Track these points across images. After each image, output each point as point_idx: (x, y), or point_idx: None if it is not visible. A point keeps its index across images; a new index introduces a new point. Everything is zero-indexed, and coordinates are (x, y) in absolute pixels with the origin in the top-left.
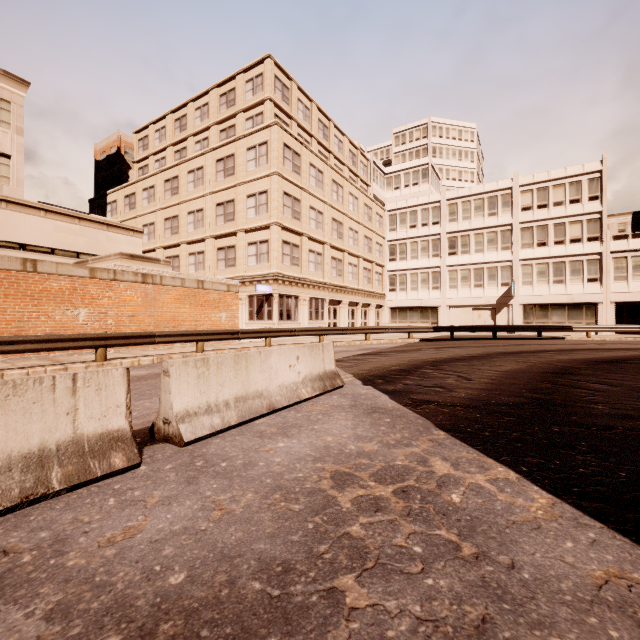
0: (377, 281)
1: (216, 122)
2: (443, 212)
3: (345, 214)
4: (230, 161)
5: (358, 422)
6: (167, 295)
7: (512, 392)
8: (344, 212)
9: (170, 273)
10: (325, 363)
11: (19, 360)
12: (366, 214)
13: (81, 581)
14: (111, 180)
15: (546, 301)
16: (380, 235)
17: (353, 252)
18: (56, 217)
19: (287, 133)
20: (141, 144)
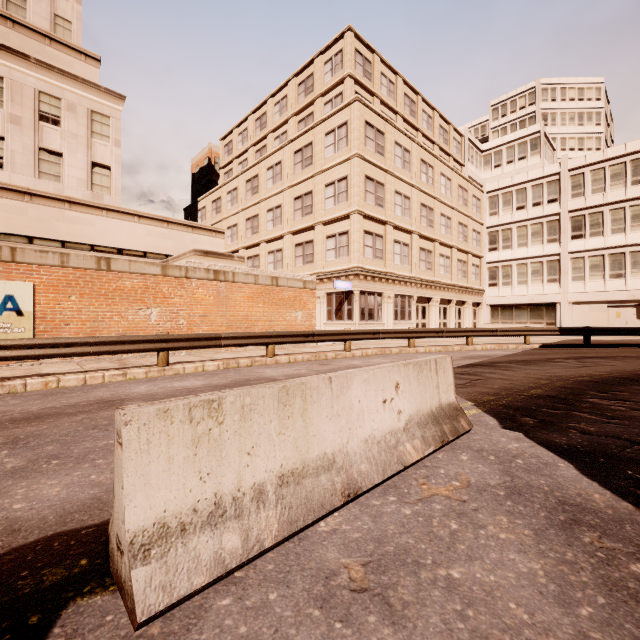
0: (474, 275)
1: (294, 113)
2: (563, 186)
3: (436, 198)
4: (308, 150)
5: (559, 567)
6: (240, 293)
7: None
8: (435, 196)
9: (243, 269)
10: (440, 391)
11: (93, 361)
12: (460, 197)
13: None
14: (204, 190)
15: None
16: (477, 221)
17: (445, 242)
18: (148, 222)
19: (369, 109)
20: (226, 150)
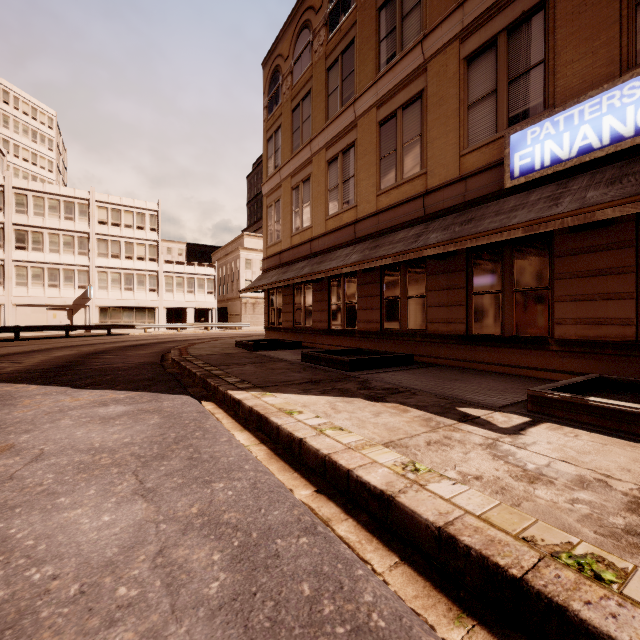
0: None
1: None
2: (8, 199)
3: None
4: None
5: None
6: None
7: (51, 364)
8: None
9: None
10: None
11: None
12: None
13: None
14: None
15: (119, 304)
16: None
17: None
18: None
19: None
20: None
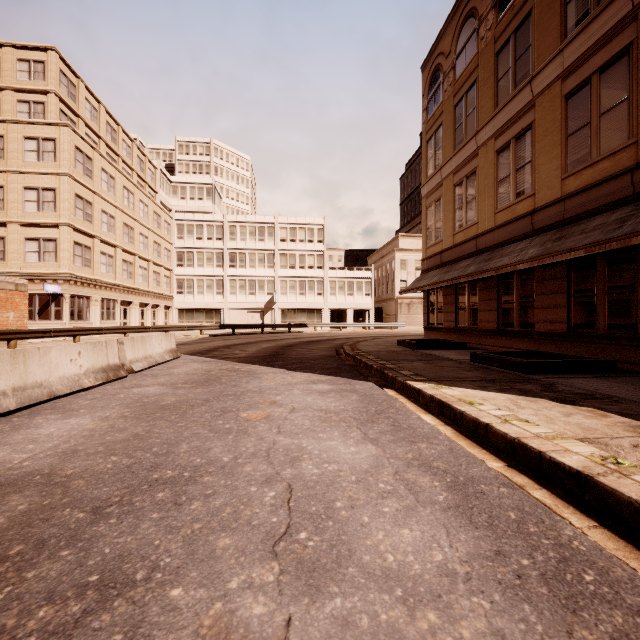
0: (166, 284)
1: None
2: (225, 231)
3: (136, 220)
4: None
5: (202, 364)
6: None
7: (264, 353)
8: (135, 218)
9: None
10: (172, 344)
11: None
12: (156, 221)
13: (158, 384)
14: None
15: (295, 307)
16: (169, 241)
17: (144, 256)
18: None
19: (79, 136)
20: None
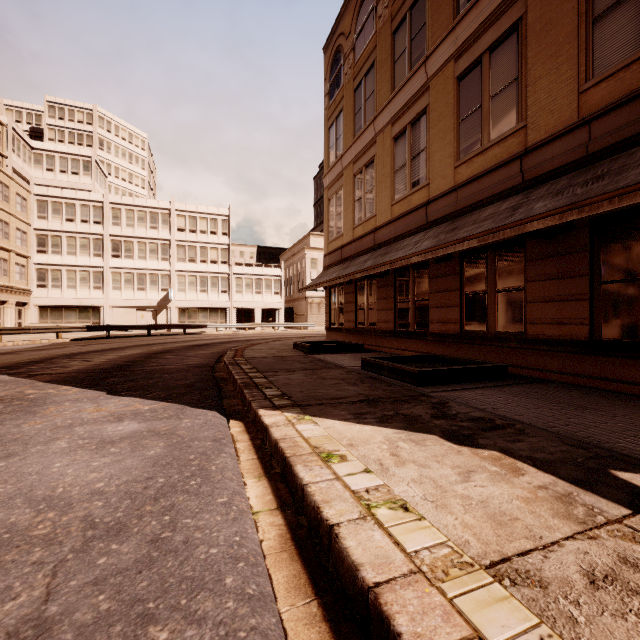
0: (18, 274)
1: None
2: (106, 214)
3: None
4: None
5: None
6: None
7: (113, 364)
8: None
9: None
10: None
11: None
12: None
13: None
14: None
15: (195, 305)
16: (23, 220)
17: None
18: None
19: None
20: None
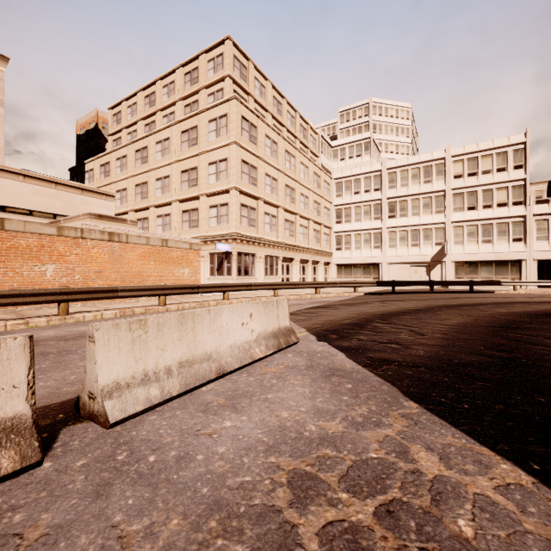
0: (325, 241)
1: (181, 98)
2: (383, 180)
3: (297, 181)
4: (193, 132)
5: (316, 389)
6: (133, 252)
7: (471, 349)
8: (296, 179)
9: (136, 232)
10: (279, 319)
11: None
12: (315, 181)
13: None
14: (90, 152)
15: (475, 259)
16: (328, 200)
17: (304, 215)
18: (34, 182)
19: (245, 107)
20: (115, 119)
